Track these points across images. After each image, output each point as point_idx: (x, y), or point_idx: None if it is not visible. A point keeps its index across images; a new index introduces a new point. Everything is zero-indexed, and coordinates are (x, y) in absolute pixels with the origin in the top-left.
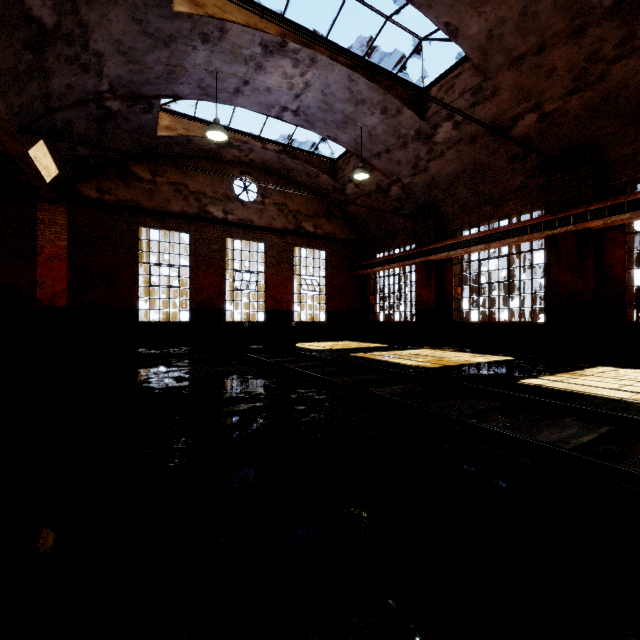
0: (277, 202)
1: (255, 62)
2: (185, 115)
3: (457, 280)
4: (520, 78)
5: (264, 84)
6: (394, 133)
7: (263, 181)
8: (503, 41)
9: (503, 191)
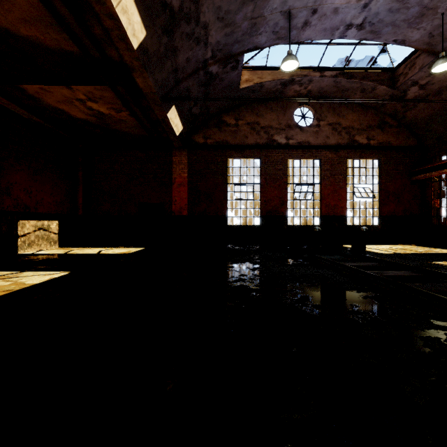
0: (331, 122)
1: None
2: (259, 67)
3: None
4: None
5: (332, 6)
6: None
7: (318, 107)
8: None
9: None
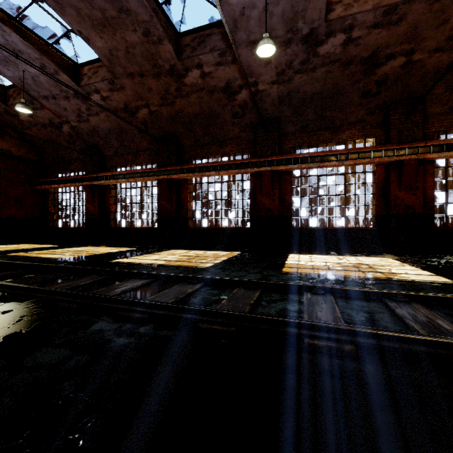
0: None
1: None
2: None
3: (114, 200)
4: (135, 86)
5: None
6: (57, 86)
7: None
8: (120, 60)
9: (138, 148)
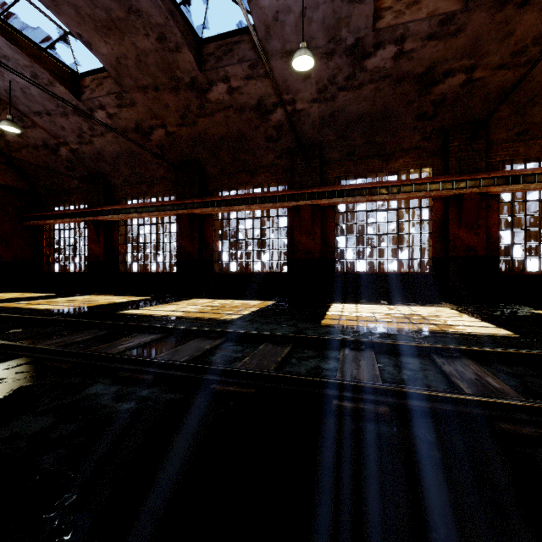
0: None
1: None
2: None
3: (124, 239)
4: (148, 101)
5: None
6: (52, 100)
7: None
8: (130, 70)
9: (153, 177)
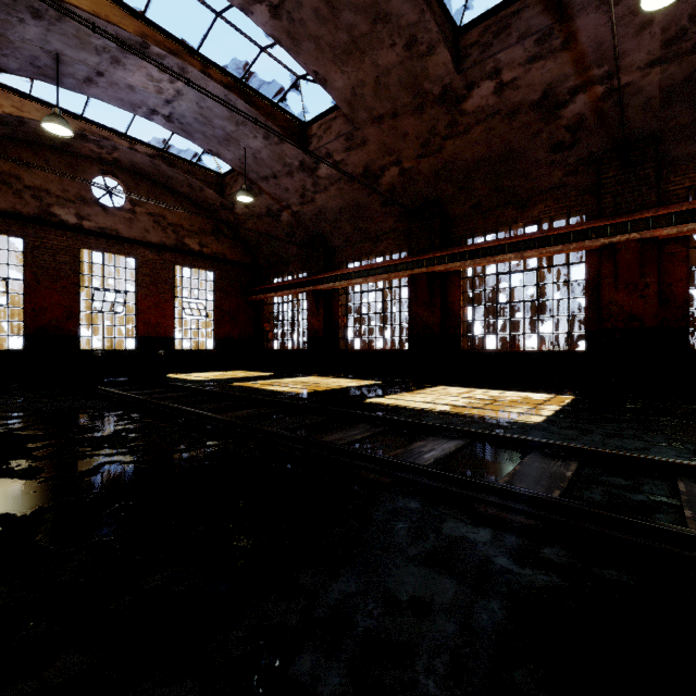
0: (152, 212)
1: (110, 55)
2: (15, 90)
3: (344, 310)
4: (382, 135)
5: (125, 80)
6: (279, 160)
7: (133, 186)
8: (365, 100)
9: (379, 231)
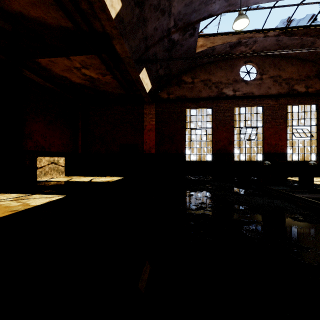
0: (272, 76)
1: None
2: (211, 34)
3: None
4: None
5: None
6: None
7: (261, 64)
8: None
9: None
